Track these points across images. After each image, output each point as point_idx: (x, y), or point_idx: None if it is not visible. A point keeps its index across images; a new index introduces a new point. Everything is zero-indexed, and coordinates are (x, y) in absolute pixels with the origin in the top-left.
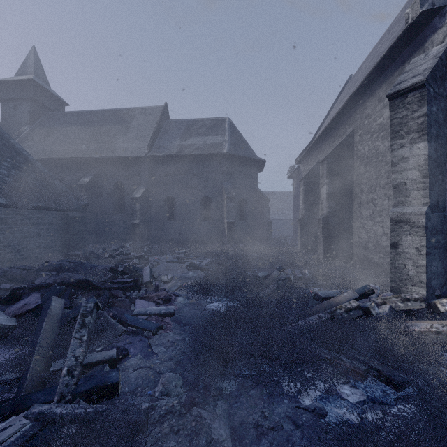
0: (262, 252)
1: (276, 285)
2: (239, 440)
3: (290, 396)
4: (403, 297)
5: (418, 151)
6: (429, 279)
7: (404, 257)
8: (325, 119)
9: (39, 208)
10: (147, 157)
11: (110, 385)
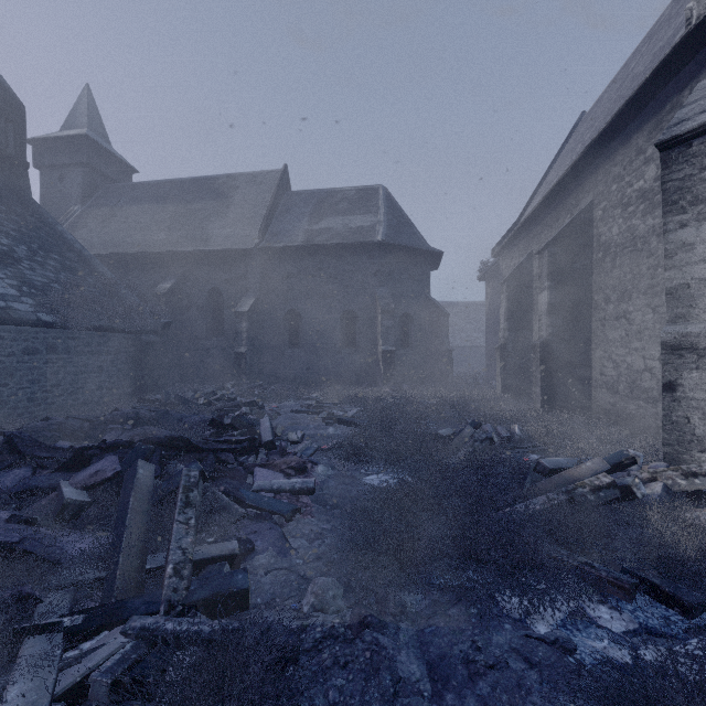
0: (440, 398)
1: (471, 449)
2: (441, 681)
3: (513, 619)
4: (686, 471)
5: None
6: None
7: (687, 405)
8: (540, 184)
9: (101, 329)
10: (257, 250)
11: (236, 592)
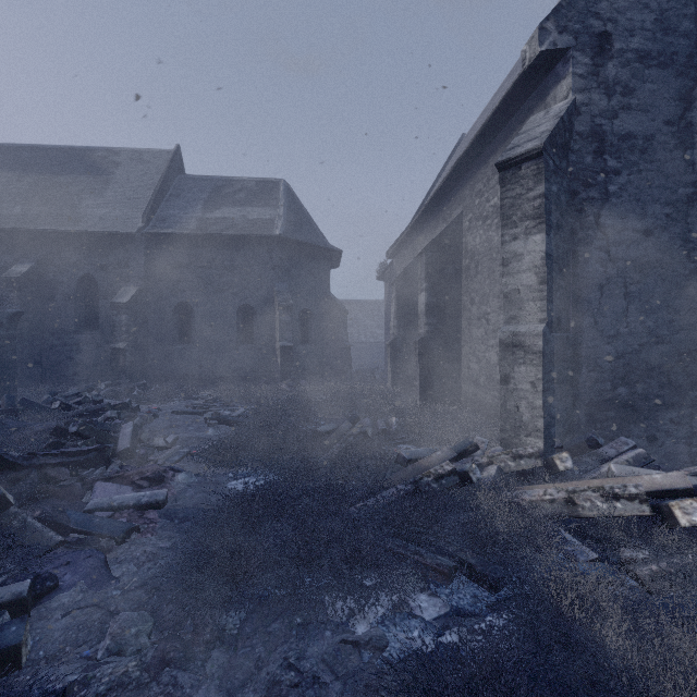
0: (335, 393)
1: (344, 444)
2: None
3: (336, 623)
4: (515, 453)
5: (535, 246)
6: (548, 426)
7: (517, 396)
8: (428, 194)
9: None
10: (141, 235)
11: None
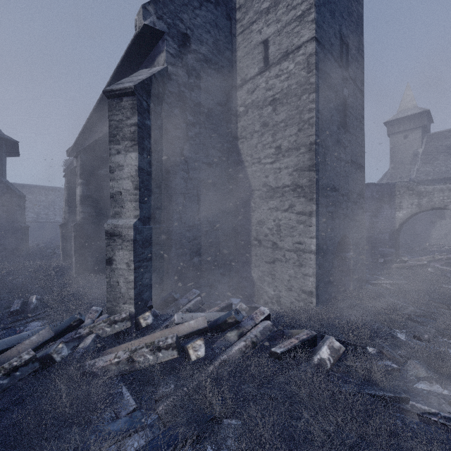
0: None
1: None
2: None
3: None
4: (111, 320)
5: (131, 160)
6: (140, 293)
7: (118, 273)
8: None
9: None
10: None
11: None
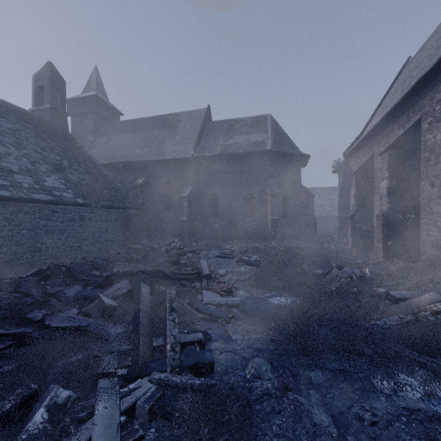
0: (310, 249)
1: (339, 283)
2: (343, 428)
3: (385, 394)
4: None
5: None
6: None
7: None
8: (377, 107)
9: (107, 207)
10: (193, 158)
11: (207, 363)
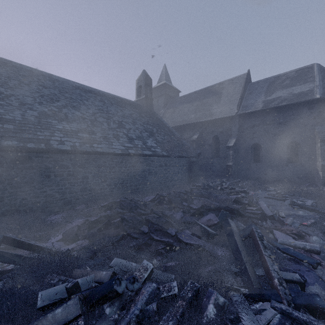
0: None
1: None
2: None
3: None
4: None
5: None
6: None
7: None
8: None
9: (178, 157)
10: (236, 115)
11: (321, 308)
